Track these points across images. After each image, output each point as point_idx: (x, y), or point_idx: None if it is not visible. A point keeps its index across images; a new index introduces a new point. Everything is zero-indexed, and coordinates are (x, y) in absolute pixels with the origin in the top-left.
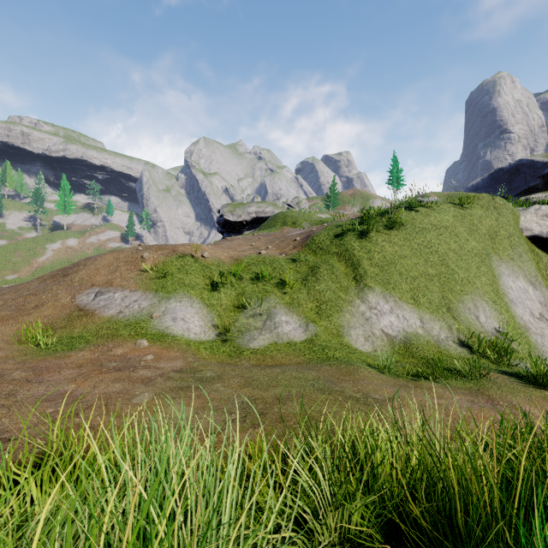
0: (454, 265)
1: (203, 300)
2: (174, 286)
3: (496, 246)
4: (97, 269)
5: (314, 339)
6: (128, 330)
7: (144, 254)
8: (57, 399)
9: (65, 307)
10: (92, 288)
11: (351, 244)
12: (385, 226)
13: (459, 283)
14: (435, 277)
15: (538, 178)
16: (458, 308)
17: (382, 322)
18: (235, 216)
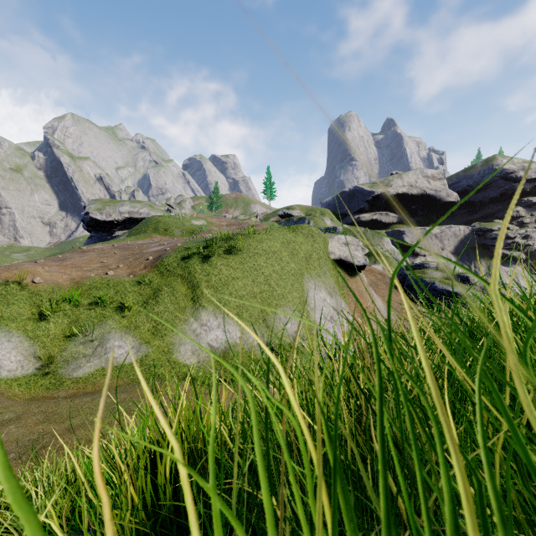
0: (275, 283)
1: (25, 333)
2: None
3: (309, 266)
4: None
5: (144, 359)
6: None
7: None
8: None
9: None
10: None
11: (194, 267)
12: (226, 251)
13: (276, 299)
14: (258, 295)
15: (365, 202)
16: (272, 319)
17: (209, 336)
18: (103, 214)
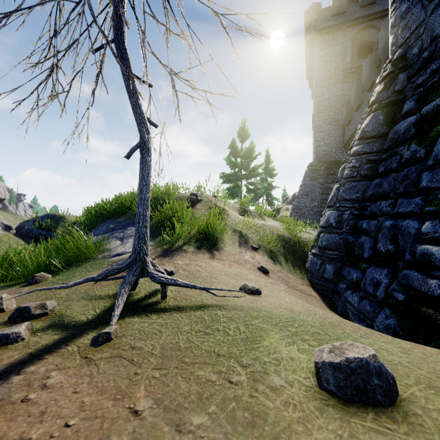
0: None
1: None
2: None
3: None
4: None
5: None
6: None
7: None
8: None
9: None
10: None
11: None
12: None
13: None
14: None
15: None
16: None
17: None
18: None
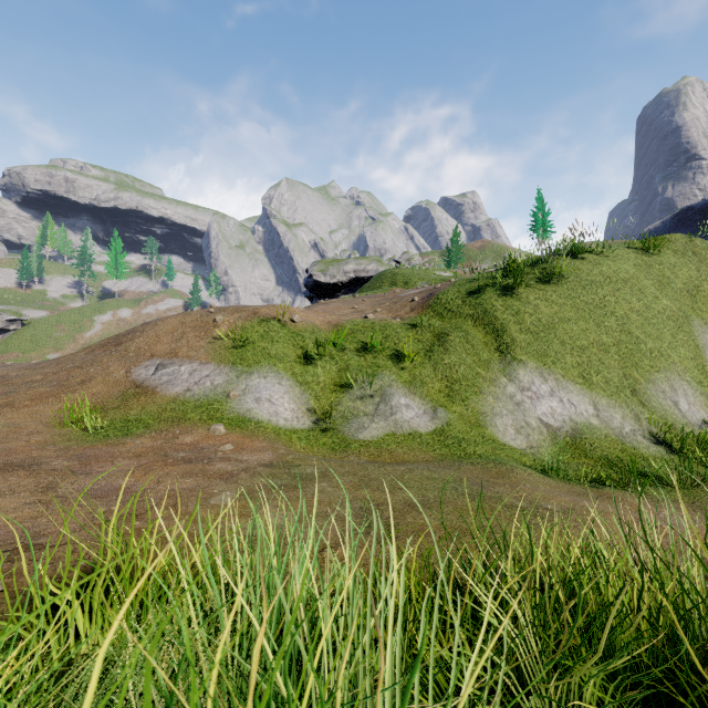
0: (638, 331)
1: (294, 377)
2: (256, 357)
3: (697, 305)
4: (157, 336)
5: (446, 429)
6: (198, 413)
7: (217, 317)
8: (110, 495)
9: (118, 383)
10: (151, 359)
11: (491, 303)
12: (538, 279)
13: (647, 356)
14: (612, 348)
15: None
16: (647, 391)
17: (539, 408)
18: (327, 276)
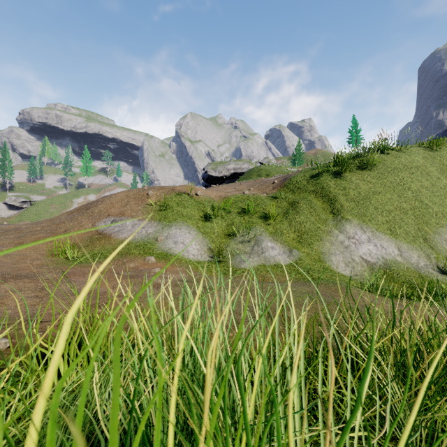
0: (427, 200)
1: (198, 229)
2: (174, 216)
3: None
4: (112, 203)
5: (298, 263)
6: (137, 250)
7: (149, 192)
8: None
9: (87, 232)
10: (108, 217)
11: (327, 183)
12: (358, 167)
13: (434, 217)
14: (409, 211)
15: None
16: (435, 239)
17: (360, 250)
18: (216, 172)
